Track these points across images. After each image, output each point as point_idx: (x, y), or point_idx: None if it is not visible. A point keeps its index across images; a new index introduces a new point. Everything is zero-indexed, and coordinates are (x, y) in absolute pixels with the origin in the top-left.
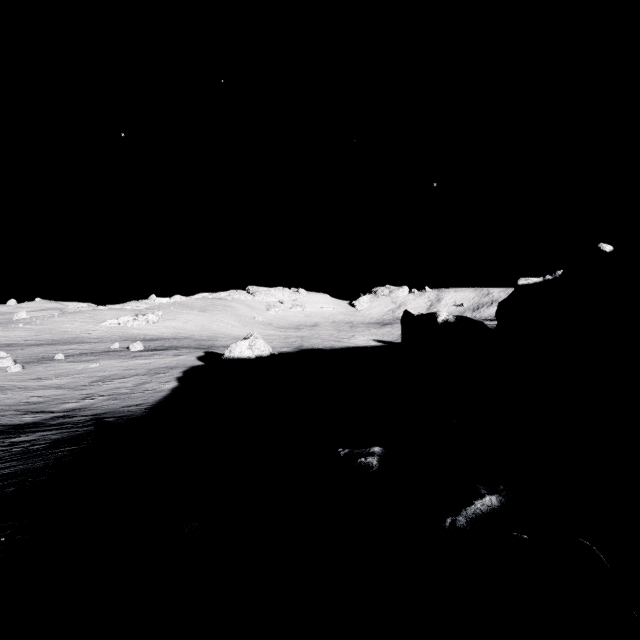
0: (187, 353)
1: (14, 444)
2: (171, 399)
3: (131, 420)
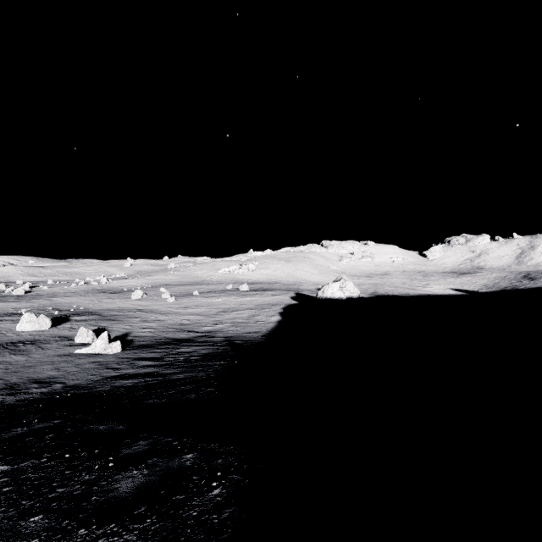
0: (282, 294)
1: (179, 353)
2: (279, 330)
3: (255, 344)
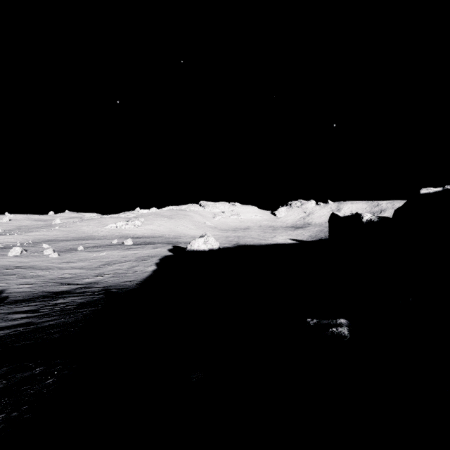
0: (161, 247)
1: (55, 304)
2: (153, 278)
3: (128, 291)
